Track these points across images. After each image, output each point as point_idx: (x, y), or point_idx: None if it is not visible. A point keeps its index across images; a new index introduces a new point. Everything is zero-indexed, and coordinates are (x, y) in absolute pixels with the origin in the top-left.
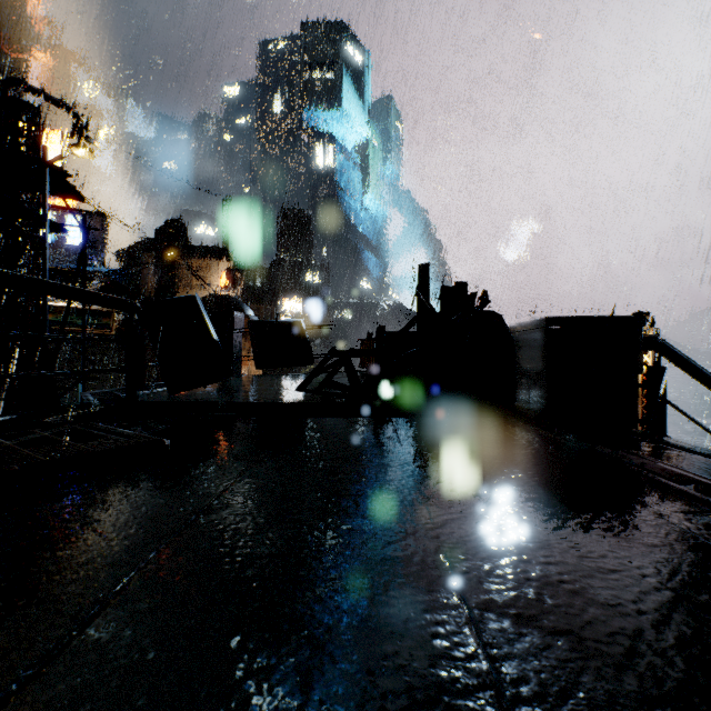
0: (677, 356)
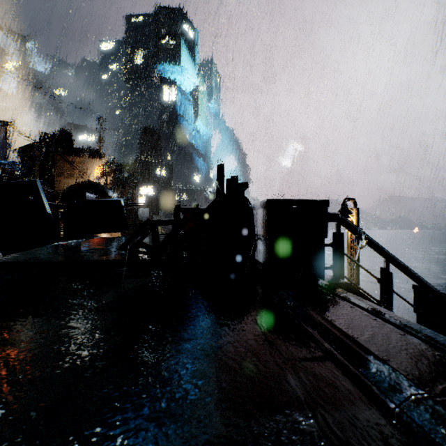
0: (350, 225)
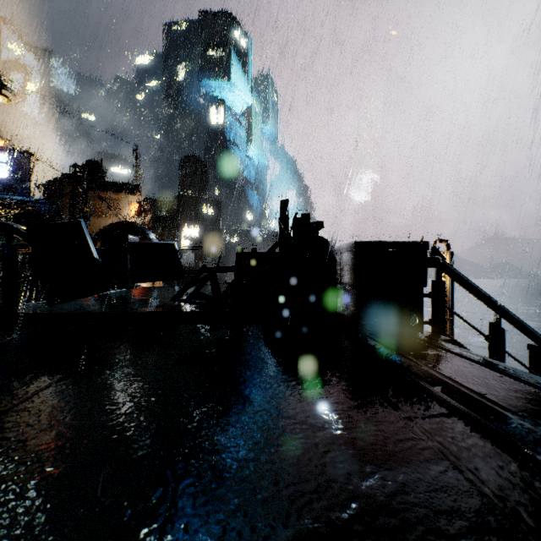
0: (453, 272)
